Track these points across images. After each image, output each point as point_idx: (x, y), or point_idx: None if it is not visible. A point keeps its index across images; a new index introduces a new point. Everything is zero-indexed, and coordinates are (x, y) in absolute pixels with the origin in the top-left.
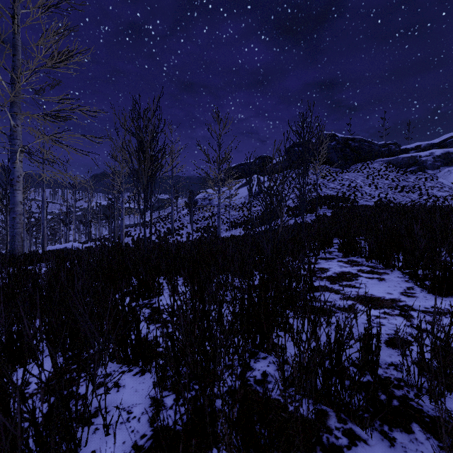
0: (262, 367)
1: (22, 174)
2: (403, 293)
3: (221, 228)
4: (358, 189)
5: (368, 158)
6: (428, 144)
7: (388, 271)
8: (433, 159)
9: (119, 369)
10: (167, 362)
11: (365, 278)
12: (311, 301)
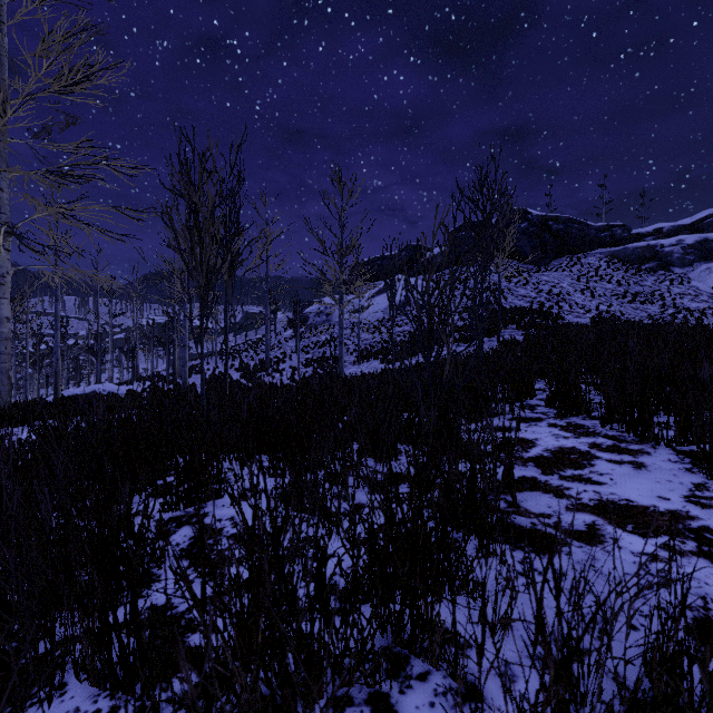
0: (418, 709)
1: (9, 271)
2: (690, 498)
3: (346, 360)
4: (564, 297)
5: (579, 248)
6: (674, 226)
7: (648, 447)
8: (683, 250)
9: (89, 706)
10: (188, 711)
11: (607, 462)
12: (557, 593)
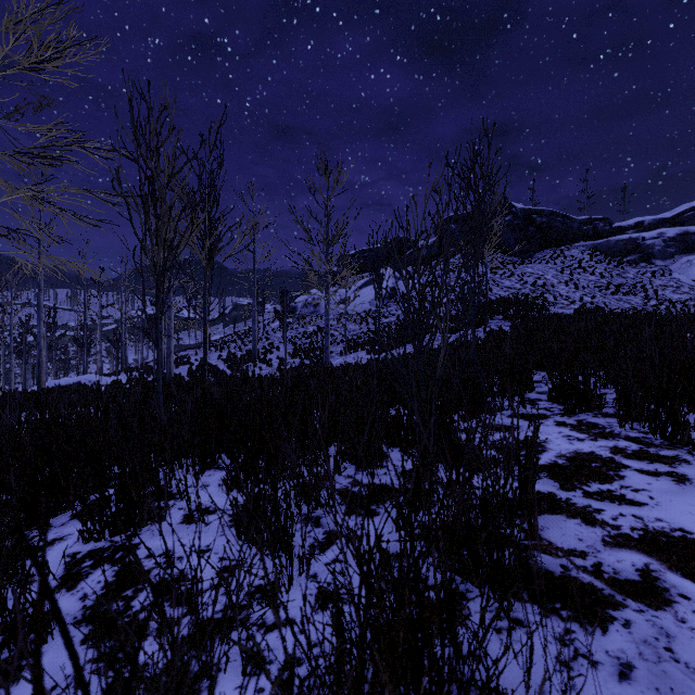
0: None
1: None
2: None
3: (333, 350)
4: (548, 289)
5: (562, 241)
6: (655, 219)
7: (684, 454)
8: (664, 243)
9: None
10: None
11: (639, 473)
12: None
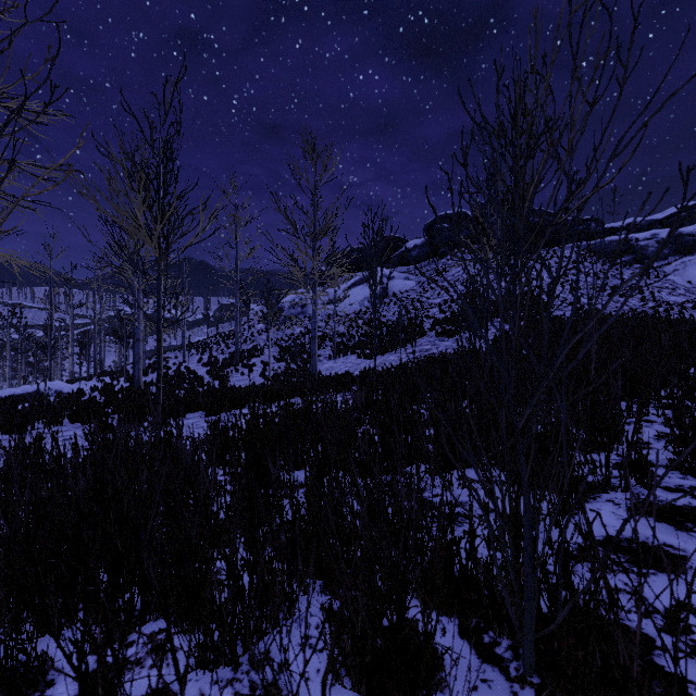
0: None
1: None
2: None
3: (321, 354)
4: (544, 290)
5: (555, 241)
6: (647, 220)
7: None
8: (657, 244)
9: None
10: None
11: None
12: None
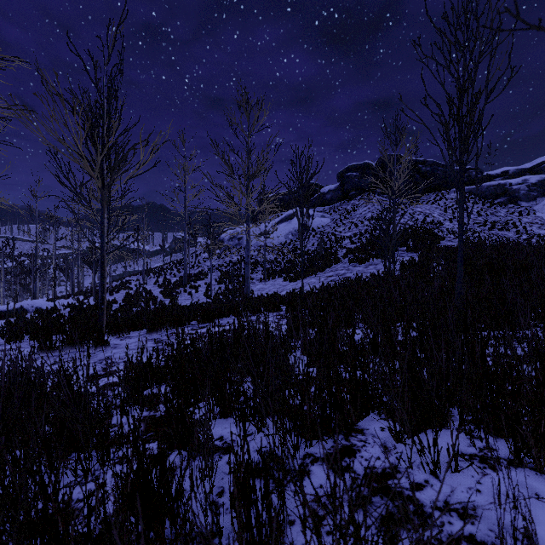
0: None
1: None
2: None
3: (254, 277)
4: (436, 225)
5: (443, 186)
6: (518, 169)
7: None
8: (527, 188)
9: None
10: None
11: None
12: None
